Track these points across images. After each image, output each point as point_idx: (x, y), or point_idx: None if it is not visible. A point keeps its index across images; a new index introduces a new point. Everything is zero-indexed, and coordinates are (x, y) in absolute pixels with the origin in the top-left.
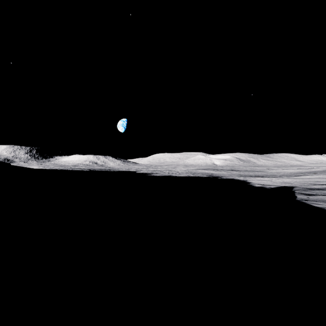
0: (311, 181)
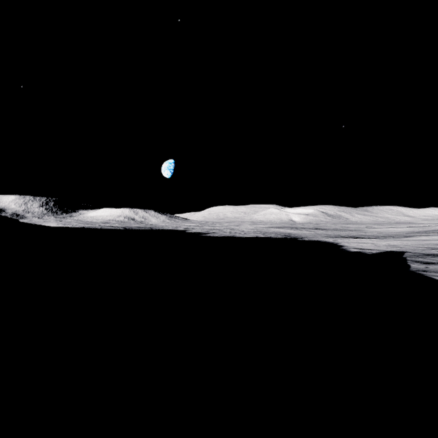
0: (429, 244)
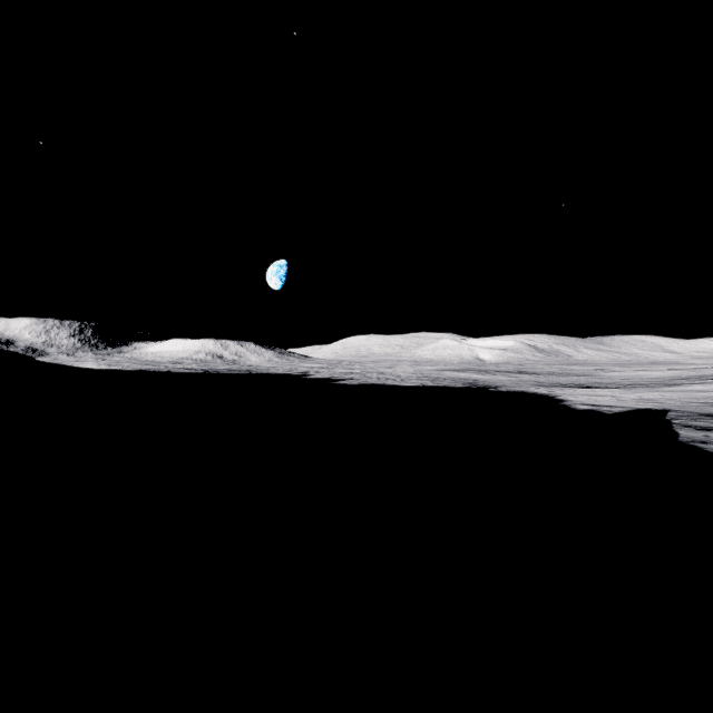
0: (708, 398)
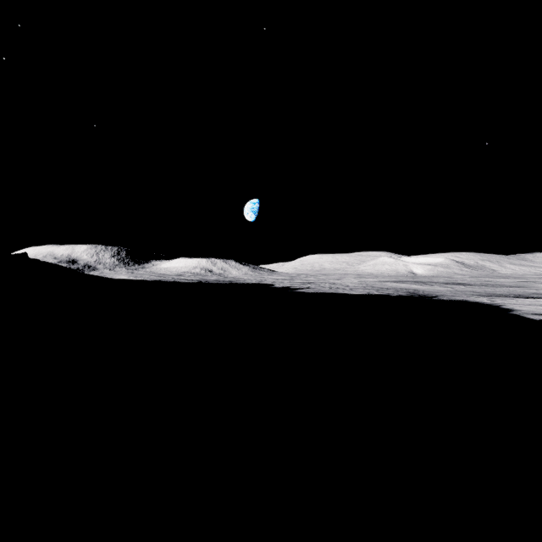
0: None
